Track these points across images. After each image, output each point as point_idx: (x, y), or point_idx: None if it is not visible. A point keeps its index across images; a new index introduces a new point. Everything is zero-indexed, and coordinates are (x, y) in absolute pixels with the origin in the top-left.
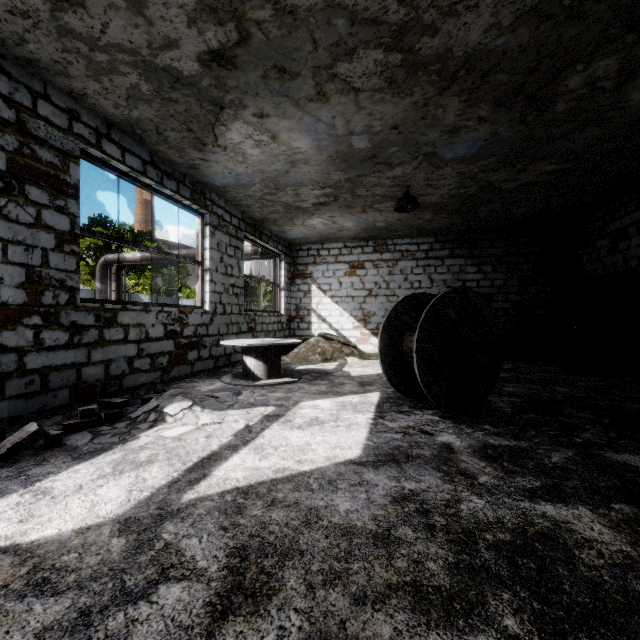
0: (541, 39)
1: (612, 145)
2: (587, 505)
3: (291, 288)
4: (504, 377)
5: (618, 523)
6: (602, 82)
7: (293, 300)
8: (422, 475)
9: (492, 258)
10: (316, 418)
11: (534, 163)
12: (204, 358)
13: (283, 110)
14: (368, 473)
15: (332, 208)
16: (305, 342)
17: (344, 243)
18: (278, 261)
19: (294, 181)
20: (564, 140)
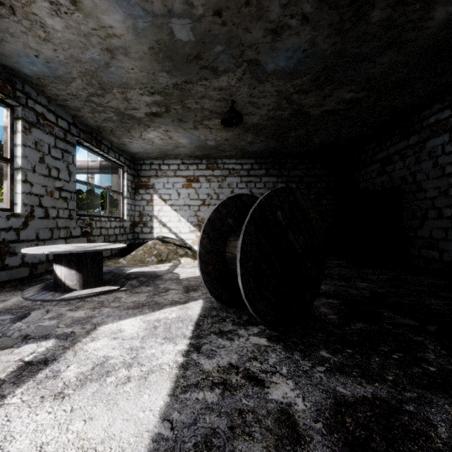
0: None
1: (399, 76)
2: None
3: (135, 197)
4: None
5: None
6: None
7: (137, 207)
8: None
9: (296, 178)
10: (103, 361)
11: (338, 88)
12: (12, 267)
13: None
14: None
15: (165, 121)
16: (143, 245)
17: (182, 160)
18: (121, 172)
19: (119, 80)
20: (367, 63)
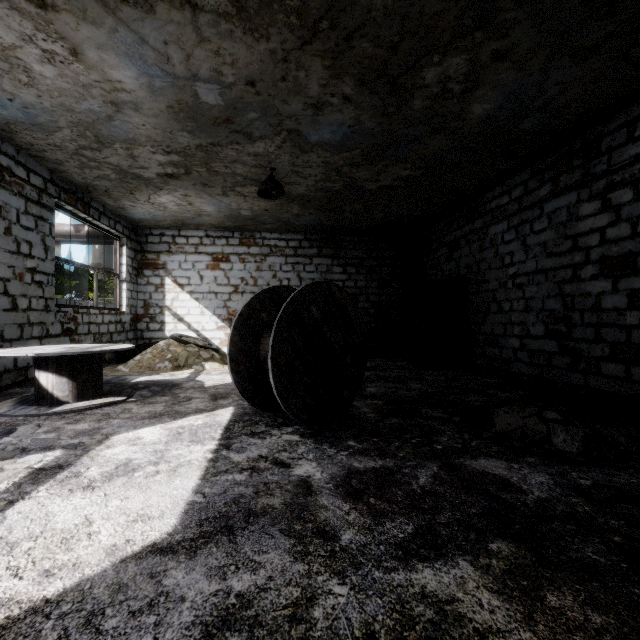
0: (405, 6)
1: (453, 158)
2: (466, 554)
3: (138, 280)
4: (367, 376)
5: (504, 580)
6: (452, 84)
7: (140, 295)
8: (264, 551)
9: (356, 260)
10: (126, 462)
11: (393, 165)
12: None
13: (80, 5)
14: (175, 570)
15: (185, 184)
16: (152, 346)
17: (206, 231)
18: (118, 245)
19: (124, 135)
20: (418, 144)
